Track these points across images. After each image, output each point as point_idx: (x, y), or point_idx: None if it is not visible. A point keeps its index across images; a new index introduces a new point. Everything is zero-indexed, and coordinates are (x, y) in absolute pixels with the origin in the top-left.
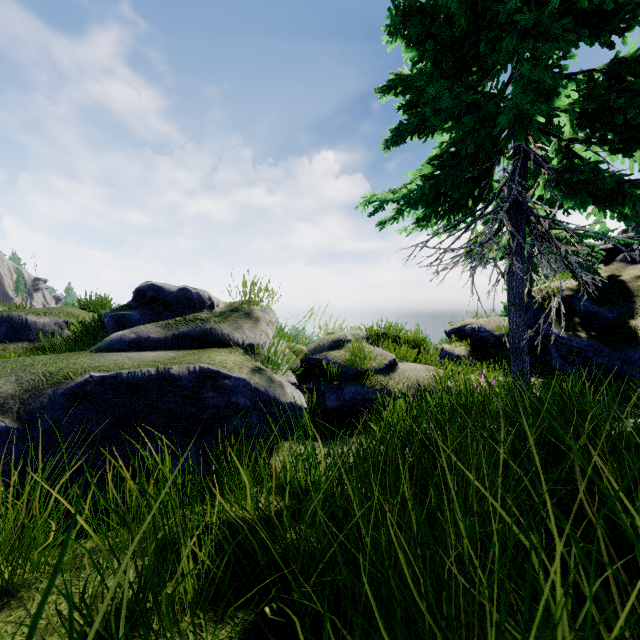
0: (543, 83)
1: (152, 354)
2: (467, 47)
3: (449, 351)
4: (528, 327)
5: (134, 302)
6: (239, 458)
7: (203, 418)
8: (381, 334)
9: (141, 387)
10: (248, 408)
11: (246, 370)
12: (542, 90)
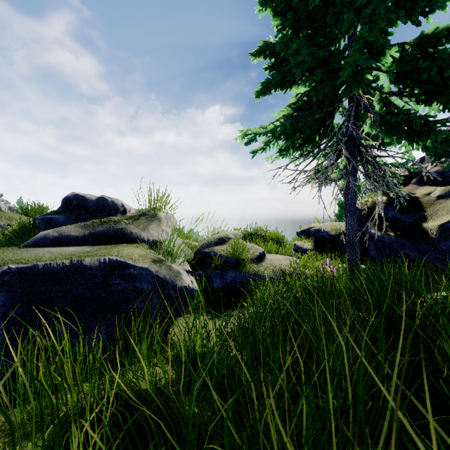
0: (375, 44)
1: (71, 249)
2: (318, 19)
3: (299, 246)
4: None
5: (62, 208)
6: (139, 336)
7: (111, 301)
8: (253, 234)
9: (56, 276)
10: (150, 292)
11: (149, 261)
12: (373, 50)
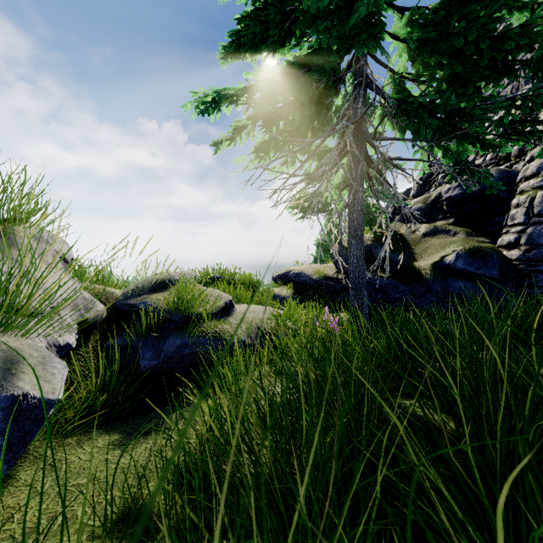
0: None
1: None
2: None
3: (277, 294)
4: (339, 271)
5: None
6: None
7: None
8: (216, 278)
9: None
10: None
11: None
12: None
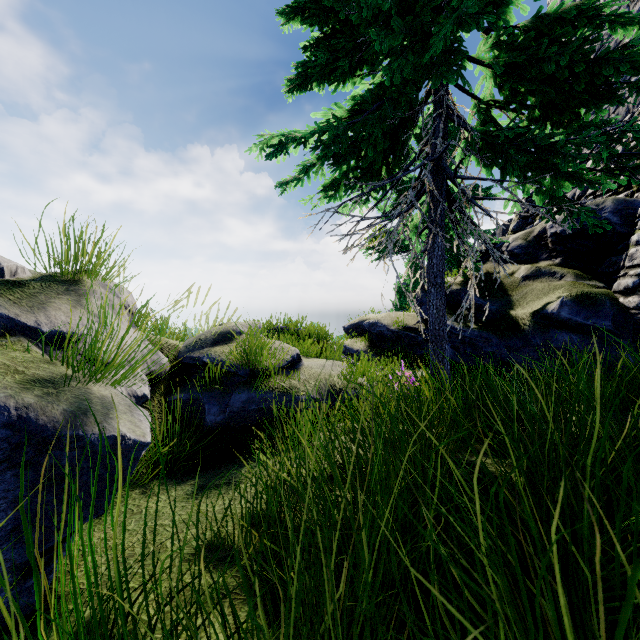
0: None
1: None
2: None
3: (349, 346)
4: (422, 320)
5: None
6: None
7: None
8: (281, 328)
9: None
10: None
11: (5, 380)
12: None
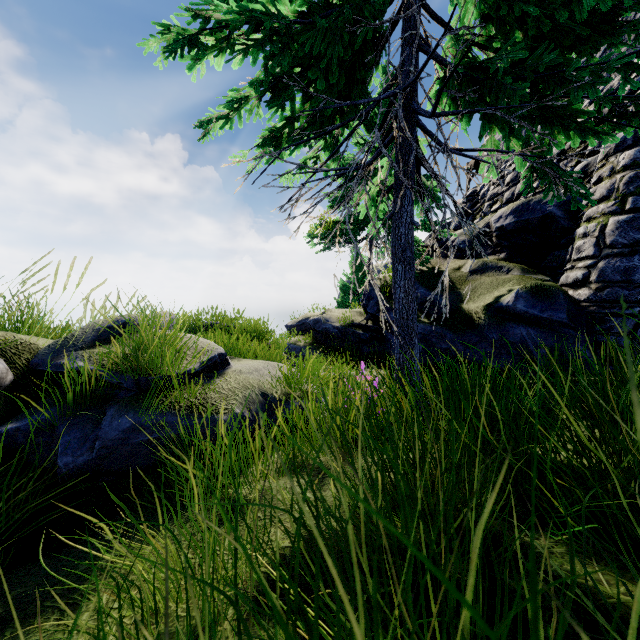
0: None
1: None
2: None
3: (292, 345)
4: (370, 316)
5: None
6: None
7: None
8: (211, 325)
9: None
10: None
11: None
12: None
